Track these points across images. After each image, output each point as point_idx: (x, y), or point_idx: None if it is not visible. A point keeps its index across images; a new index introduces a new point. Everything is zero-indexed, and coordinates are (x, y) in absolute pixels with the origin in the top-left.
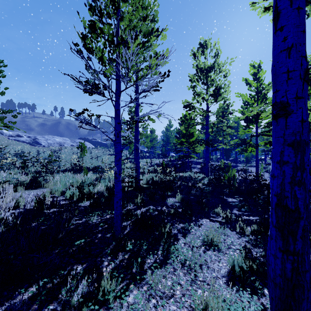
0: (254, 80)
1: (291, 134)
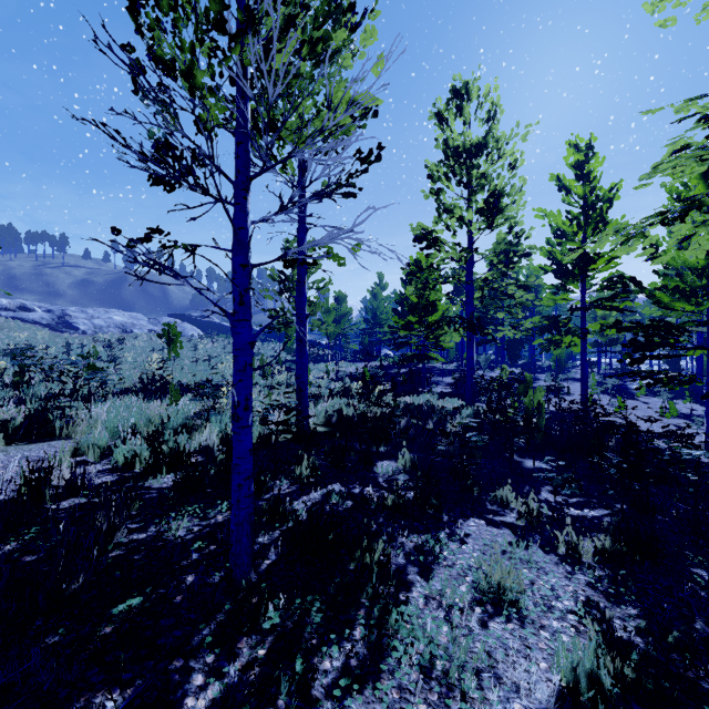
0: (577, 179)
1: None
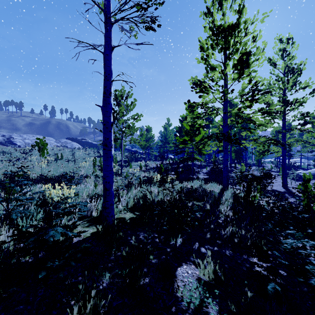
0: (282, 57)
1: None
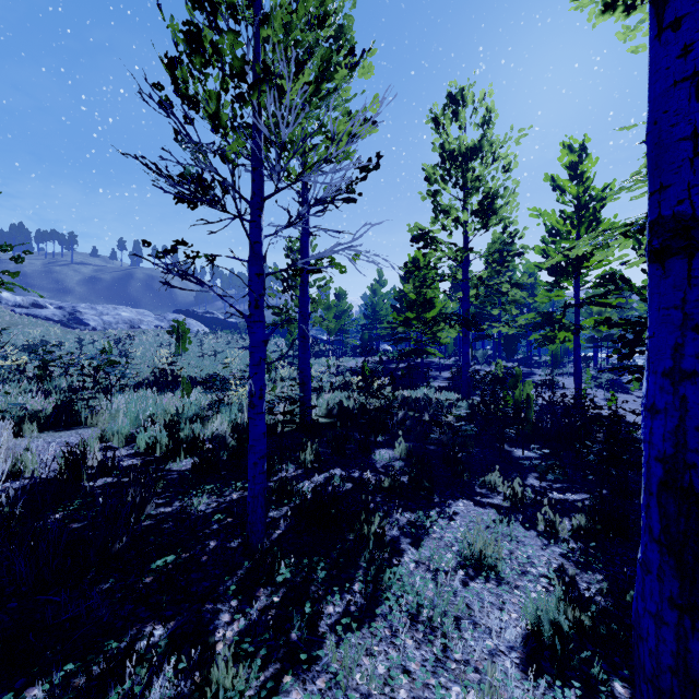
0: (571, 179)
1: None
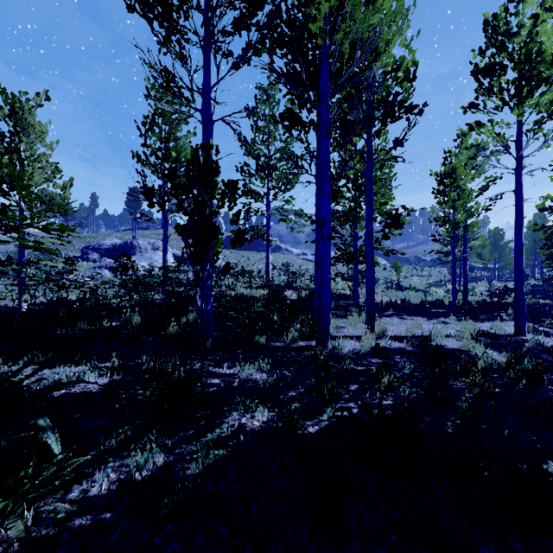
0: None
1: (516, 268)
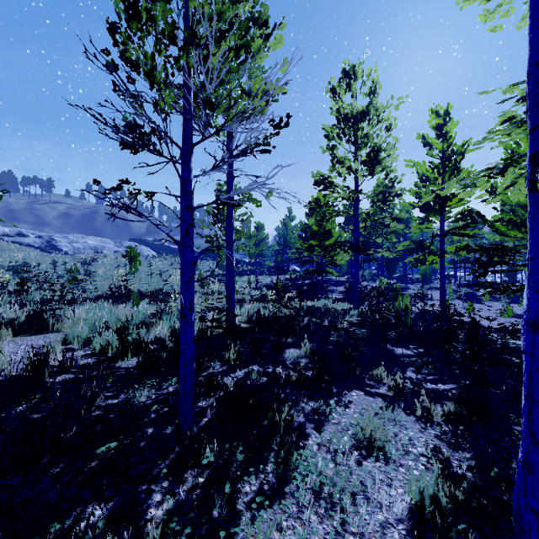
0: (438, 137)
1: None
